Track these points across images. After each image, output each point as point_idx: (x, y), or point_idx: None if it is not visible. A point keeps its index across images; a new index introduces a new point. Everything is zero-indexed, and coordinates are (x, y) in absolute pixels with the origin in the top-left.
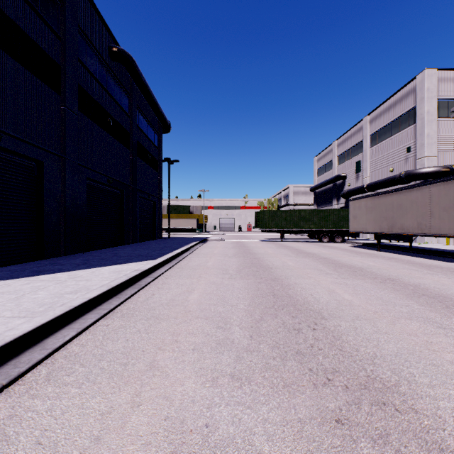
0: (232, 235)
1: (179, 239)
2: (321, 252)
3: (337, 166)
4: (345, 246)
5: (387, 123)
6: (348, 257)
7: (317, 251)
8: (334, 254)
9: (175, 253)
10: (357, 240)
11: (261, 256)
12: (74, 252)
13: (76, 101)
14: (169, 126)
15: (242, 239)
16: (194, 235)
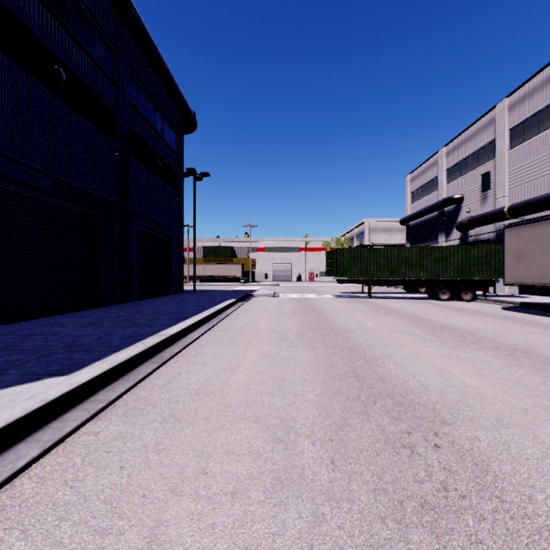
0: (289, 286)
1: (209, 294)
2: (475, 325)
3: (445, 185)
4: (493, 309)
5: (547, 104)
6: None
7: (463, 323)
8: (514, 333)
9: (162, 337)
10: (495, 296)
11: (361, 340)
12: None
13: None
14: (193, 119)
15: (305, 293)
16: (236, 287)
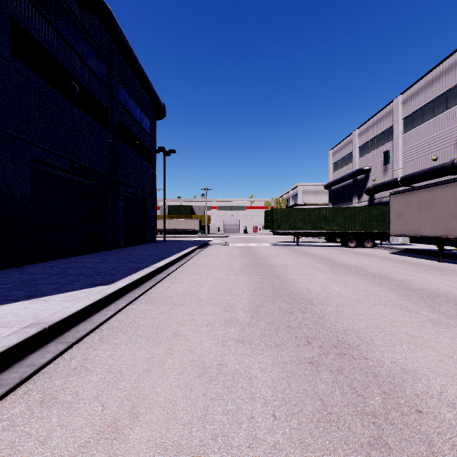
0: (237, 237)
1: (175, 243)
2: (362, 263)
3: (358, 158)
4: (383, 253)
5: (428, 102)
6: (415, 275)
7: (355, 261)
8: (385, 267)
9: (154, 268)
10: (390, 244)
11: (282, 271)
12: (3, 266)
13: (7, 40)
14: (163, 110)
15: (249, 242)
16: (195, 238)
